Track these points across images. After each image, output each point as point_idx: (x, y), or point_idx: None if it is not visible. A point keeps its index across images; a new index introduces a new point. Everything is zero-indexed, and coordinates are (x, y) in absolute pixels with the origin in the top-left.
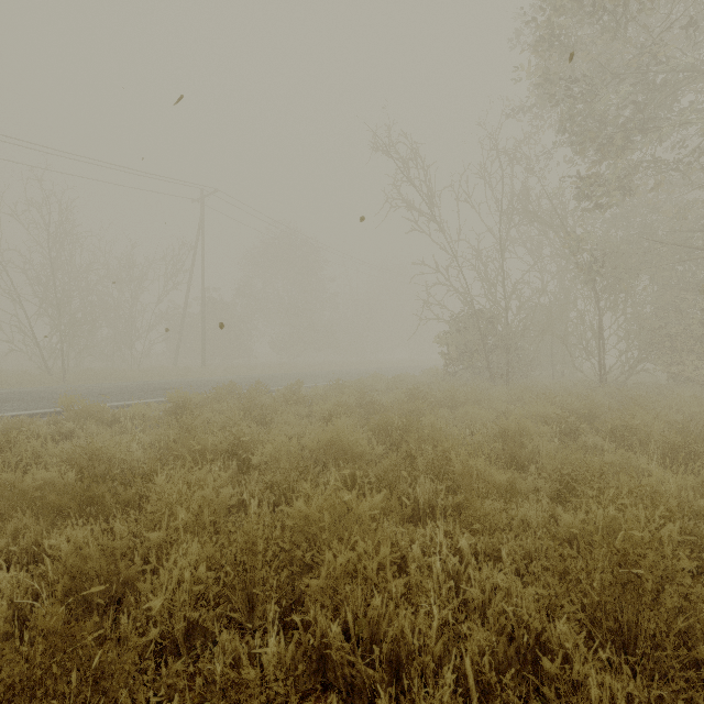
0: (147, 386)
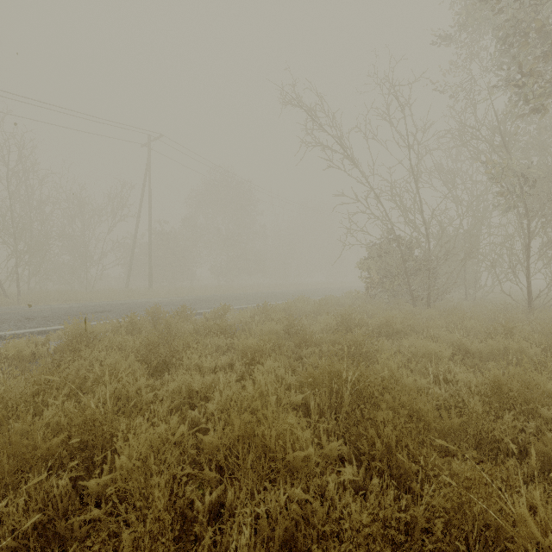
0: (82, 309)
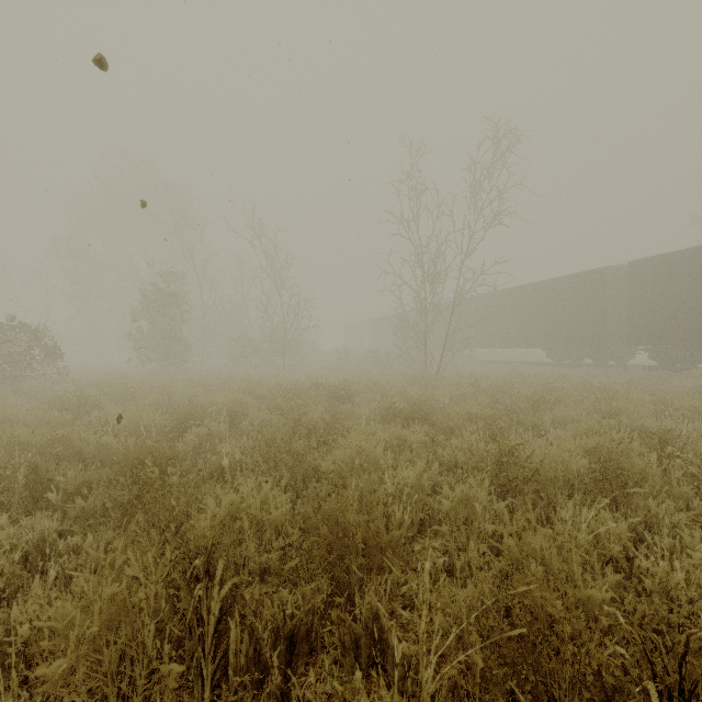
0: None
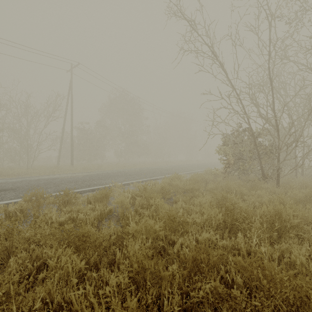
0: None
